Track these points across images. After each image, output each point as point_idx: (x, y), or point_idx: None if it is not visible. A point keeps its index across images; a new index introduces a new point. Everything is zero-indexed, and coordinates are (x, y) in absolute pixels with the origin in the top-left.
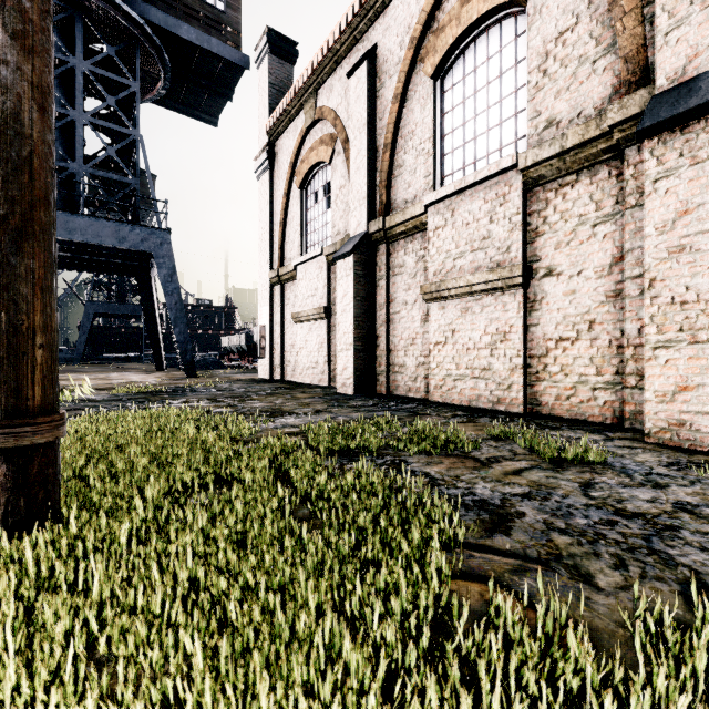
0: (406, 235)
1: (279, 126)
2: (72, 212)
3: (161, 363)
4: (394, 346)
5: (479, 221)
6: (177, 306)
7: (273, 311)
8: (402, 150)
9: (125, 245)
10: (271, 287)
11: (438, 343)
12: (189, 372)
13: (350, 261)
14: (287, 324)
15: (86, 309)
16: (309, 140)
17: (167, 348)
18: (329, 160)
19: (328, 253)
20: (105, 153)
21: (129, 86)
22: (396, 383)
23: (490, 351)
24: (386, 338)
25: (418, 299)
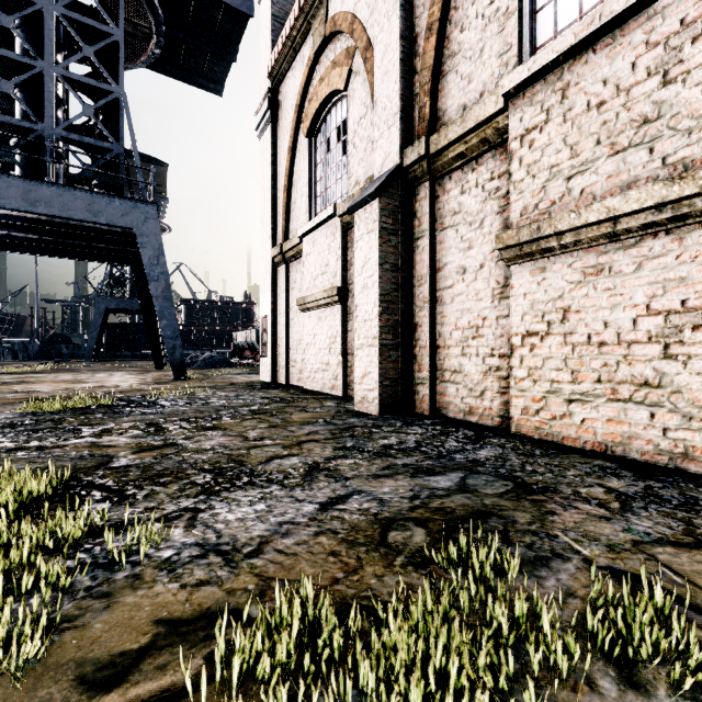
0: (464, 159)
1: (283, 64)
2: (35, 179)
3: (160, 362)
4: (444, 340)
5: (631, 89)
6: (164, 294)
7: (276, 299)
8: (457, 26)
9: (101, 220)
10: (274, 268)
11: (530, 335)
12: (178, 374)
13: (374, 210)
14: (293, 313)
15: (98, 304)
16: (319, 69)
17: (185, 345)
18: (344, 84)
19: (342, 211)
20: (81, 113)
21: (111, 36)
22: (445, 399)
23: (662, 349)
24: (429, 328)
25: (486, 262)
